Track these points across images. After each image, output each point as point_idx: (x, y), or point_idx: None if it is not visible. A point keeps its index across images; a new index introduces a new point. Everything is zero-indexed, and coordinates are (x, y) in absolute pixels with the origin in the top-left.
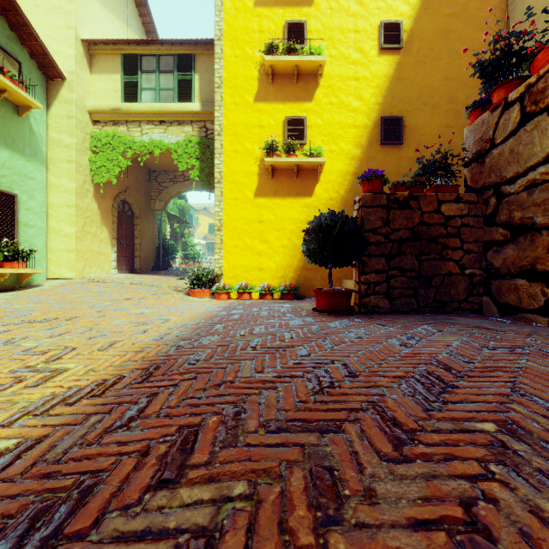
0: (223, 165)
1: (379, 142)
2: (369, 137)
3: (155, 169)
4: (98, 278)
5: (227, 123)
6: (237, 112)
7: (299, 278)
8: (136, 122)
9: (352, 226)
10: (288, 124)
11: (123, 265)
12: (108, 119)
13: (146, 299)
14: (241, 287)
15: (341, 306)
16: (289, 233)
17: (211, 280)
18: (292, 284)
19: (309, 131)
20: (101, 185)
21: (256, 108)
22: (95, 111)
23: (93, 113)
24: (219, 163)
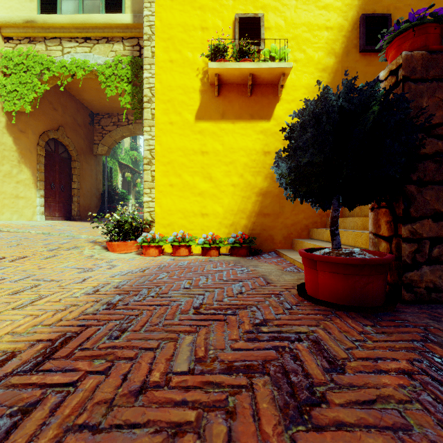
0: (154, 78)
1: (358, 49)
2: (345, 42)
3: (98, 112)
4: (5, 226)
5: (160, 25)
6: (172, 10)
7: (254, 226)
8: (56, 39)
9: (404, 108)
10: (240, 24)
11: (55, 211)
12: (22, 35)
13: (25, 260)
14: (176, 239)
15: (374, 294)
16: (241, 168)
17: (137, 230)
18: (244, 234)
19: (266, 34)
20: (13, 114)
21: (198, 4)
22: (5, 24)
23: (3, 27)
24: (149, 76)
